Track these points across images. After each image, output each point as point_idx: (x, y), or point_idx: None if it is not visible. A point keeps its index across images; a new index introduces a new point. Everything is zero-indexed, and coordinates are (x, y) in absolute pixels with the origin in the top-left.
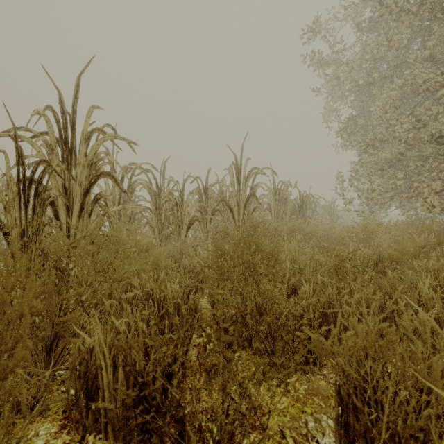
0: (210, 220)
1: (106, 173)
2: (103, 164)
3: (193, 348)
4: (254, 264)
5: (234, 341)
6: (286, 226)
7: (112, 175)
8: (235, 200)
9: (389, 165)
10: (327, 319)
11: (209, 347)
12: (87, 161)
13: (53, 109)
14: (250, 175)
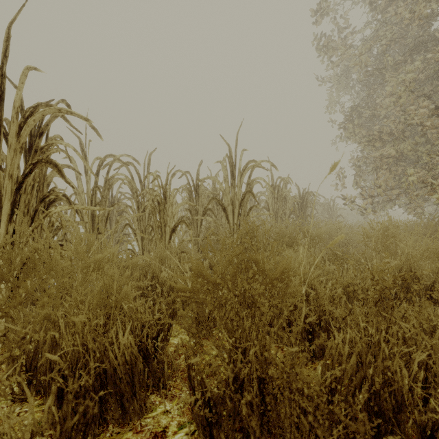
0: (201, 221)
1: (46, 160)
2: (52, 150)
3: None
4: (253, 297)
5: (219, 435)
6: (288, 228)
7: (55, 163)
8: (229, 197)
9: (395, 160)
10: (379, 403)
11: None
12: (19, 143)
13: None
14: (246, 169)
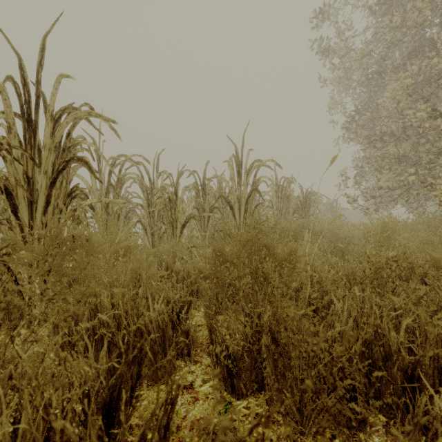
0: (208, 219)
1: (77, 158)
2: (78, 149)
3: (183, 392)
4: (265, 274)
5: (239, 384)
6: (293, 225)
7: (85, 161)
8: (235, 195)
9: (396, 161)
10: (371, 355)
11: (205, 391)
12: (53, 143)
13: (13, 80)
14: (252, 168)
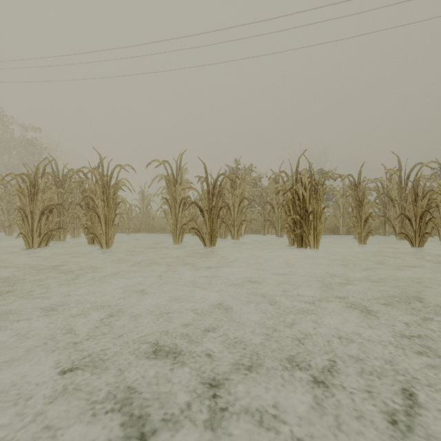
0: None
1: None
2: None
3: None
4: None
5: None
6: None
7: None
8: None
9: None
10: None
11: None
12: None
13: None
14: None
